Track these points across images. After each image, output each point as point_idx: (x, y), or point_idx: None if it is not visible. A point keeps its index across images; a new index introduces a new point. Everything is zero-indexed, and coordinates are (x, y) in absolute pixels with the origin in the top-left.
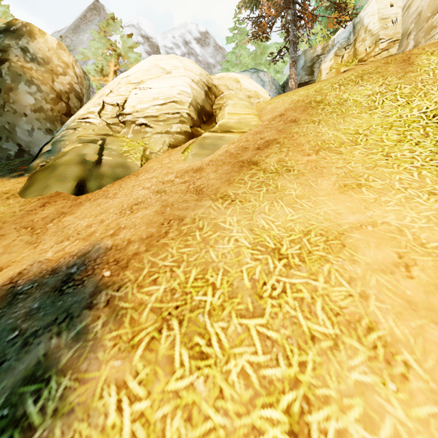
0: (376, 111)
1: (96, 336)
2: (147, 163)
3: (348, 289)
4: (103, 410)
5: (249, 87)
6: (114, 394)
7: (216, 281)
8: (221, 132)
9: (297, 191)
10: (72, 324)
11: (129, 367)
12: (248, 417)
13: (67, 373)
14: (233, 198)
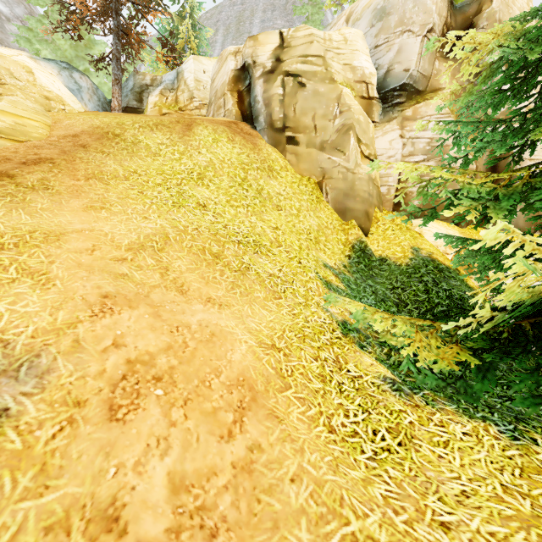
0: (158, 159)
1: None
2: None
3: (44, 259)
4: None
5: (49, 87)
6: None
7: None
8: None
9: (44, 205)
10: None
11: None
12: None
13: None
14: None
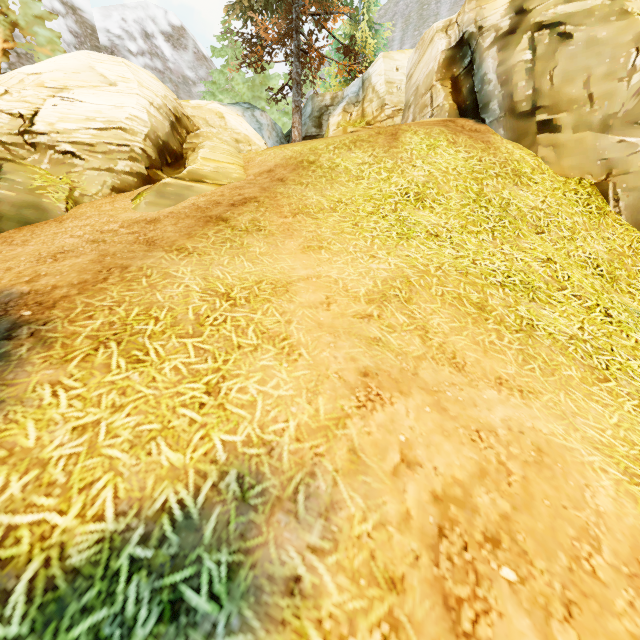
0: (362, 182)
1: (22, 357)
2: (76, 208)
3: (279, 318)
4: (38, 398)
5: (238, 128)
6: (49, 388)
7: (160, 316)
8: (190, 180)
9: (262, 249)
10: None
11: (63, 373)
12: (175, 389)
13: None
14: (191, 251)
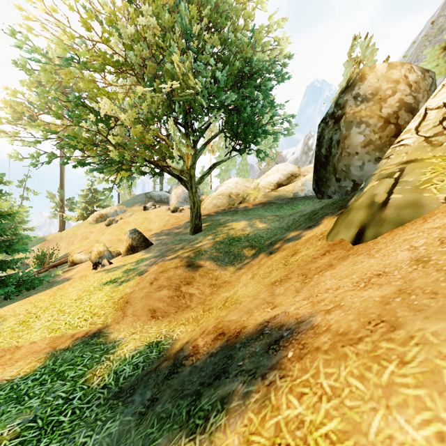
0: None
1: (248, 405)
2: None
3: None
4: None
5: None
6: None
7: None
8: None
9: None
10: (251, 382)
11: None
12: None
13: (227, 415)
14: None
